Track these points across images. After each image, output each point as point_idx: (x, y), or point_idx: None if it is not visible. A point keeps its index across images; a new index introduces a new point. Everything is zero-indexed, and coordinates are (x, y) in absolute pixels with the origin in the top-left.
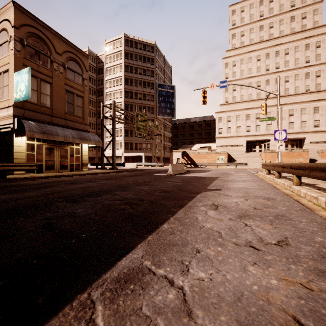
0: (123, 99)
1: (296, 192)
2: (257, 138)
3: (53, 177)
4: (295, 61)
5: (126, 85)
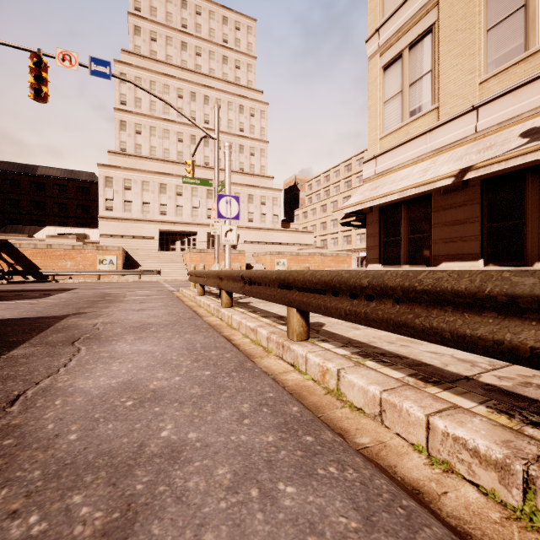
0: None
1: (314, 375)
2: (178, 228)
3: None
4: (228, 123)
5: None
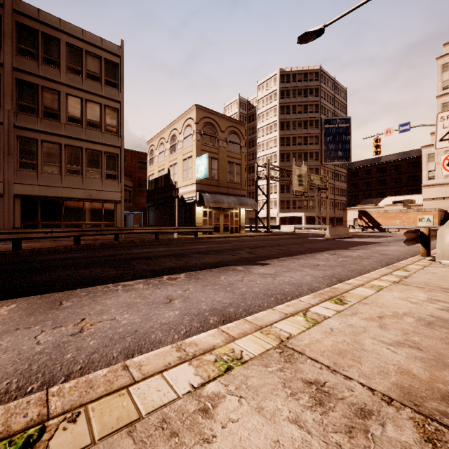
0: (277, 148)
1: None
2: None
3: (223, 238)
4: None
5: (281, 131)
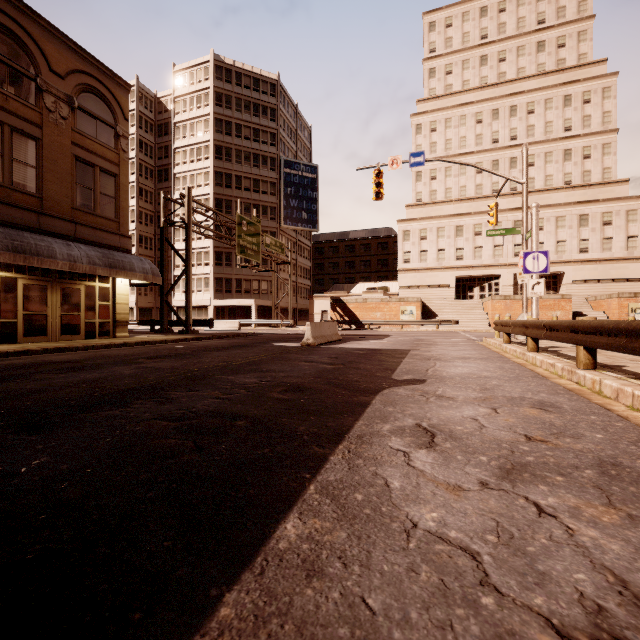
0: (210, 189)
1: (588, 386)
2: (476, 273)
3: (38, 353)
4: (545, 127)
5: (217, 161)
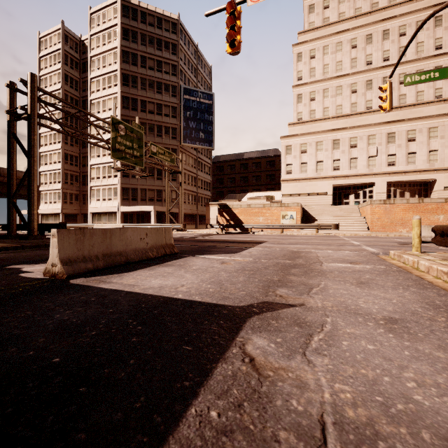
0: (118, 111)
1: None
2: (352, 181)
3: None
4: (416, 47)
5: (124, 87)
